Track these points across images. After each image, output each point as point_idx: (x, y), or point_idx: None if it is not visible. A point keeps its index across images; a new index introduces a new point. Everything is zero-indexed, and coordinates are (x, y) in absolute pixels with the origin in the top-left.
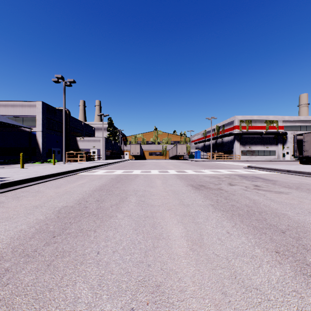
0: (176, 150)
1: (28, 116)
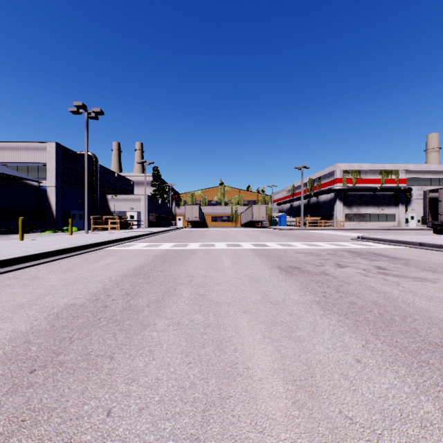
0: (251, 213)
1: (36, 164)
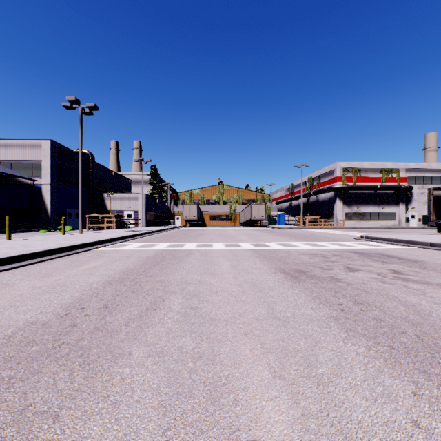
0: (250, 212)
1: (30, 161)
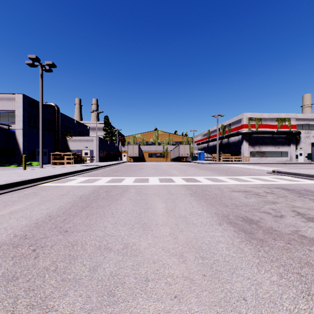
0: (178, 151)
1: (7, 111)
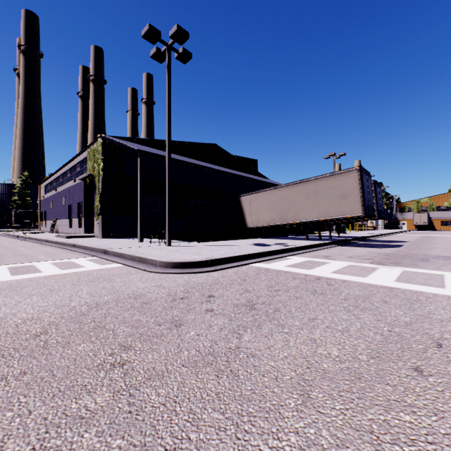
0: None
1: None
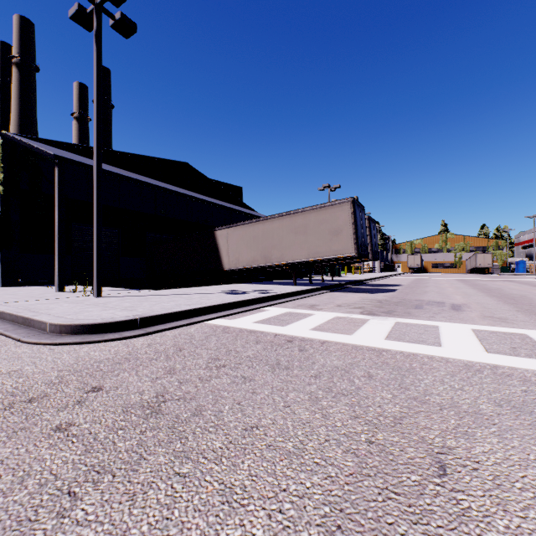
0: (474, 261)
1: None
